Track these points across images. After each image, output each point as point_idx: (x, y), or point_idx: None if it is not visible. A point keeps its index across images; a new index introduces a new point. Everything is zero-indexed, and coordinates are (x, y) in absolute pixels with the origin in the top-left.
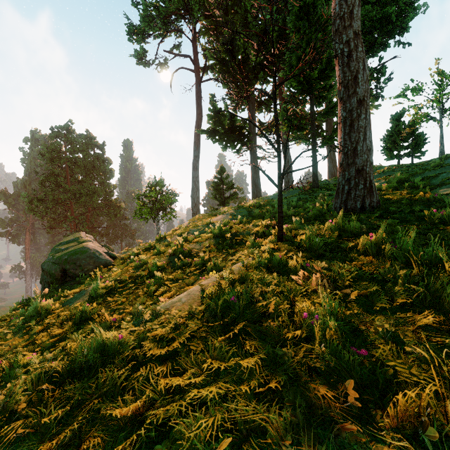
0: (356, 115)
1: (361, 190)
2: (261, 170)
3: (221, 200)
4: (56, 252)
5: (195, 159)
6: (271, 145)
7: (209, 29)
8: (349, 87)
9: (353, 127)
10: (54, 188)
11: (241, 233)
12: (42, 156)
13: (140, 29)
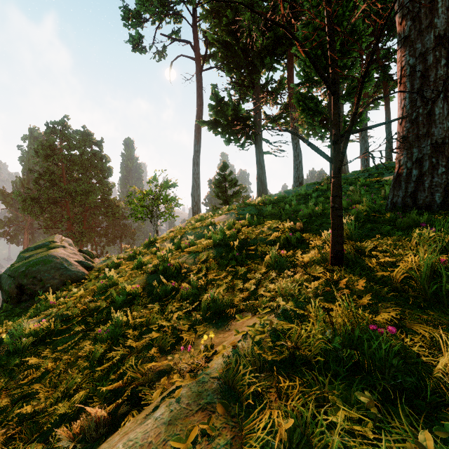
0: (432, 60)
1: (442, 175)
2: (297, 134)
3: (223, 198)
4: (19, 260)
5: (196, 154)
6: (321, 78)
7: (211, 12)
8: (422, 17)
9: (427, 79)
10: (48, 186)
11: (253, 239)
12: (36, 153)
13: (136, 13)
